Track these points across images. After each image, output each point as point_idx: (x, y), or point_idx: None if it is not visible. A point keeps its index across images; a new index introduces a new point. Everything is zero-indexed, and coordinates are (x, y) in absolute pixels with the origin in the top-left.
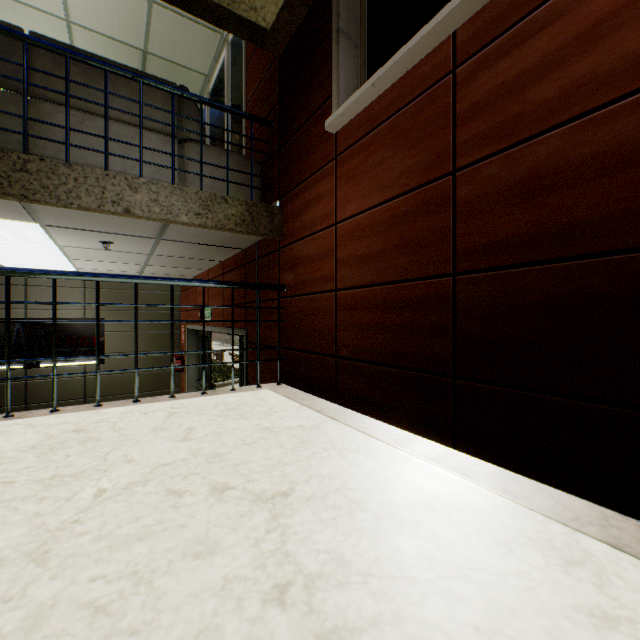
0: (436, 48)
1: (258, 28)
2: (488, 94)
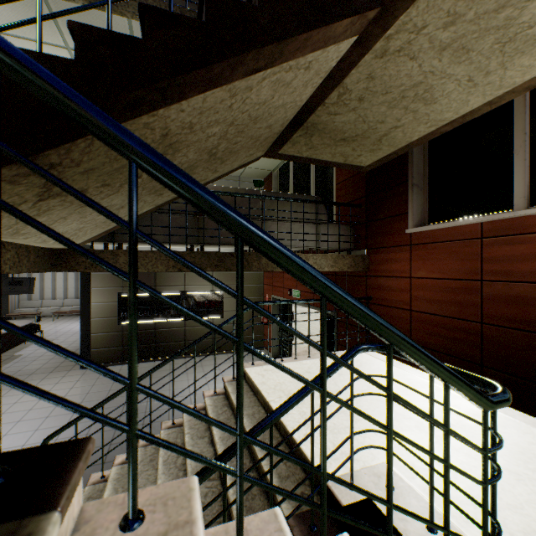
0: (472, 224)
1: (359, 166)
2: (497, 256)
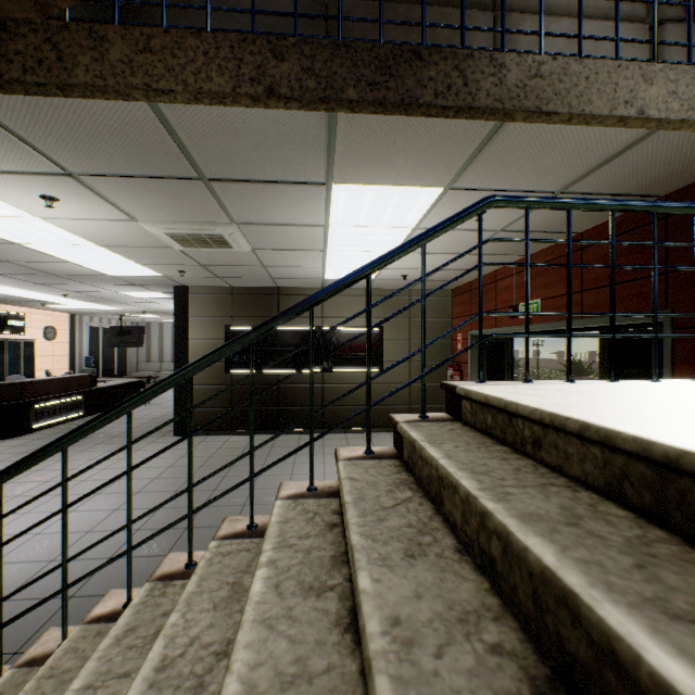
0: None
1: None
2: None
